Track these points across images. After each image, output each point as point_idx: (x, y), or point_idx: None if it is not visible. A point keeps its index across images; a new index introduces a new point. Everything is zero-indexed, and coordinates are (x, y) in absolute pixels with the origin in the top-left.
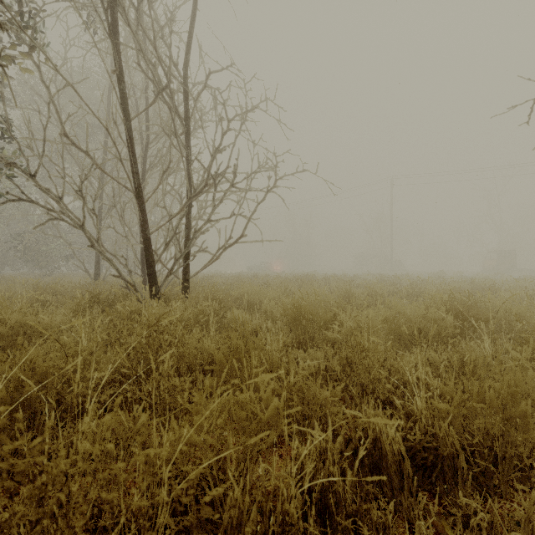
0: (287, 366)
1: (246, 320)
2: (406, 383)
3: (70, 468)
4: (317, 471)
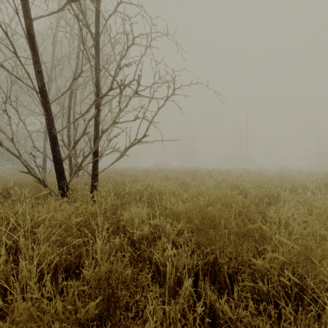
0: None
1: (144, 220)
2: None
3: None
4: None
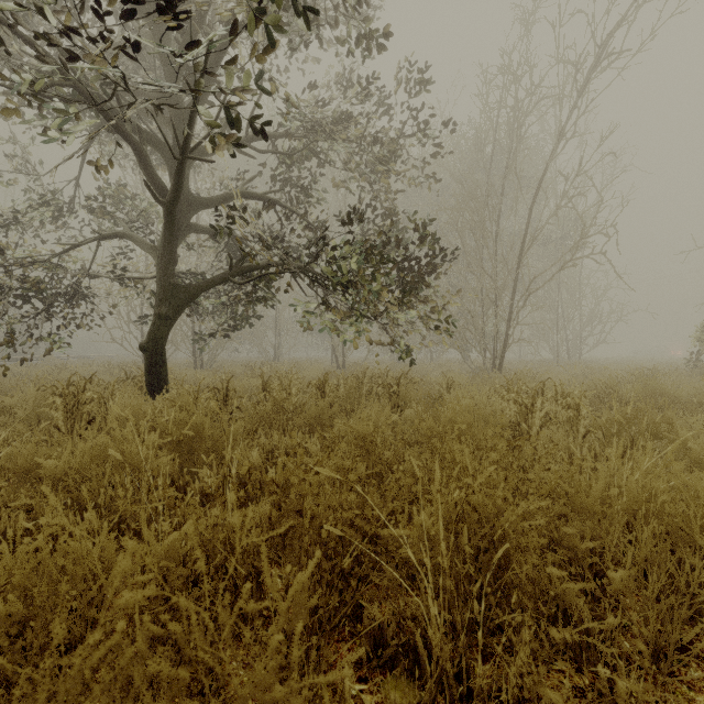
0: None
1: None
2: None
3: None
4: None
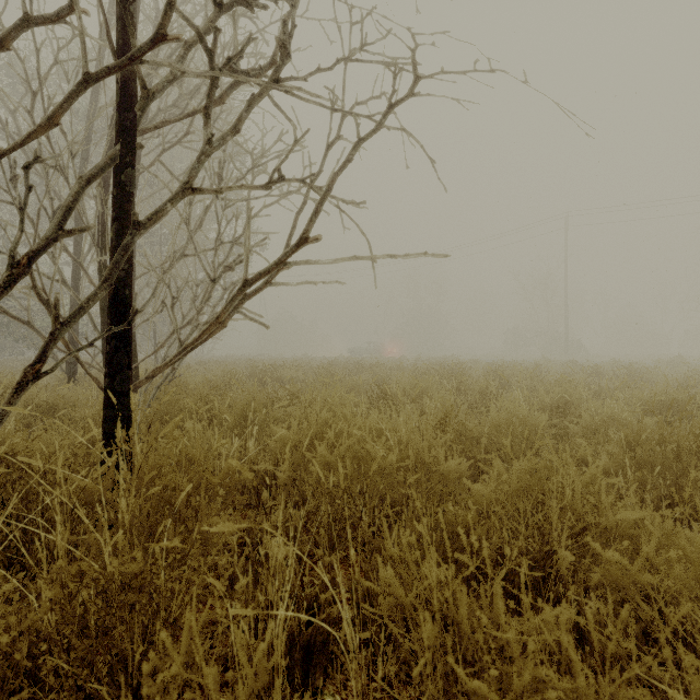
0: None
1: None
2: None
3: None
4: None
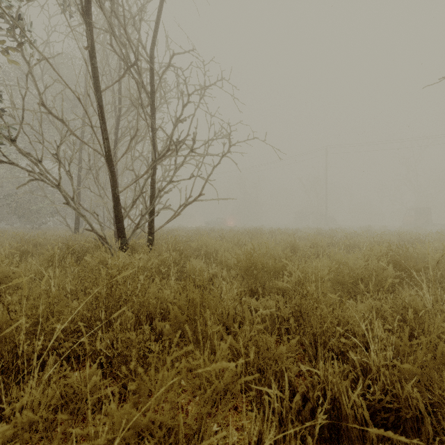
0: (241, 315)
1: (203, 269)
2: (356, 333)
3: (12, 437)
4: (277, 442)
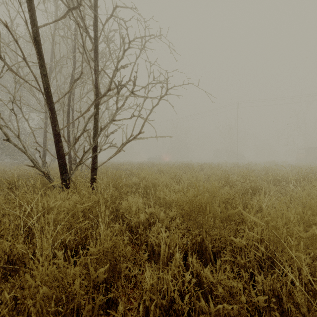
0: (193, 315)
1: (140, 208)
2: None
3: None
4: None
